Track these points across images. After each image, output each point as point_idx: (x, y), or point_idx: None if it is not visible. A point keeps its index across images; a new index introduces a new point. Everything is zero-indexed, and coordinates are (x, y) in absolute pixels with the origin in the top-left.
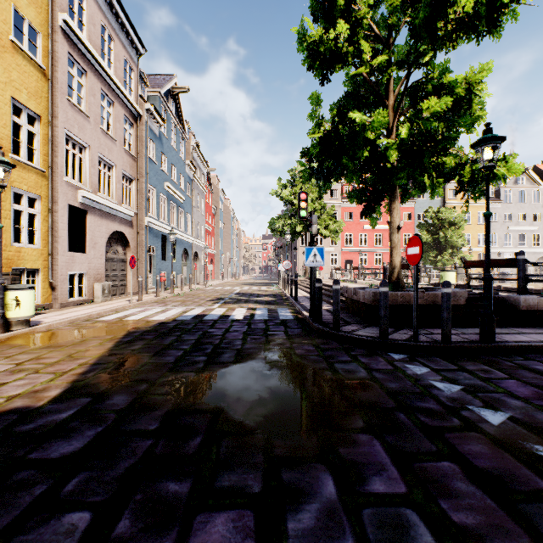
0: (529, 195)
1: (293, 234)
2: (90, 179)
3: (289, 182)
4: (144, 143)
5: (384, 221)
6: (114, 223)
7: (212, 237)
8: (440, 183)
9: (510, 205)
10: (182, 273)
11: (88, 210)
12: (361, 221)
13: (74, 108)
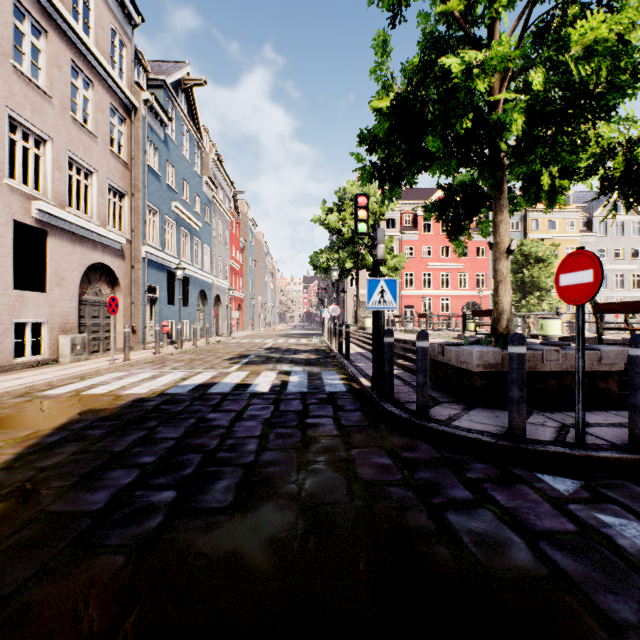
0: (628, 227)
1: (341, 272)
2: (53, 186)
3: (336, 206)
4: (141, 146)
5: (453, 258)
6: (95, 252)
7: (240, 278)
8: (564, 187)
9: (604, 239)
10: (199, 322)
11: (50, 231)
12: (425, 258)
13: (24, 79)
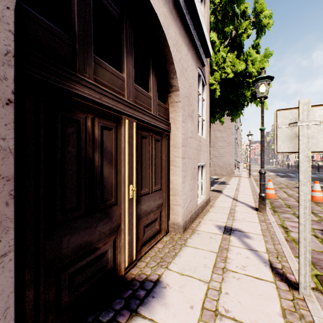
0: None
1: None
2: None
3: None
4: (239, 133)
5: None
6: None
7: None
8: None
9: None
10: None
11: None
12: None
13: None
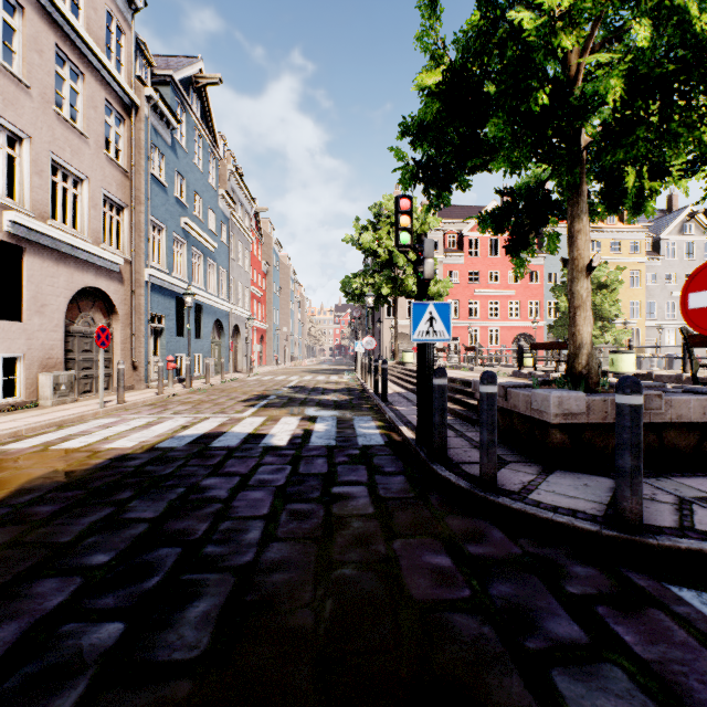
0: (700, 249)
1: (376, 299)
2: (31, 194)
3: (371, 224)
4: (143, 151)
5: (503, 284)
6: (85, 274)
7: (263, 306)
8: (654, 191)
9: (673, 263)
10: (214, 356)
11: (27, 248)
12: (471, 284)
13: None
